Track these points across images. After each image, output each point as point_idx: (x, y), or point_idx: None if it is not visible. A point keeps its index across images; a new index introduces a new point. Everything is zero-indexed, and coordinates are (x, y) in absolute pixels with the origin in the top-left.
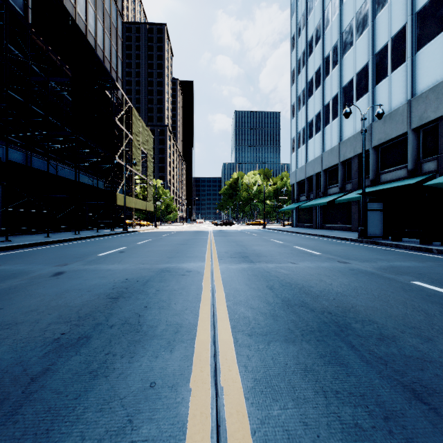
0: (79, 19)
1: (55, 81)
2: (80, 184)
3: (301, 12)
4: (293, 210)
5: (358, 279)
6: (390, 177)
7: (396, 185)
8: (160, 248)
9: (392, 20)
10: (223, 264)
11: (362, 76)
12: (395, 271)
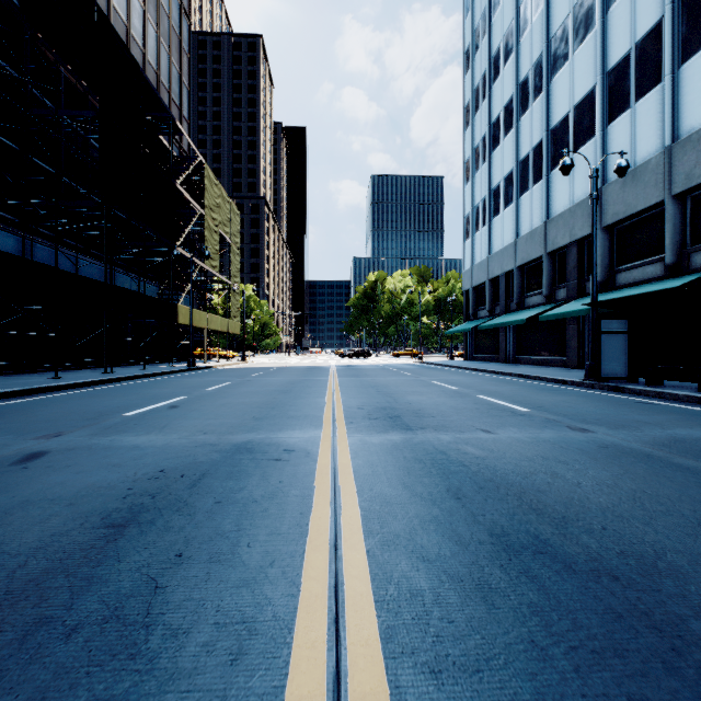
0: (117, 17)
1: (71, 116)
2: (114, 289)
3: (480, 9)
4: (466, 333)
5: (629, 470)
6: (634, 277)
7: (647, 290)
8: (243, 400)
9: (637, 14)
10: (355, 434)
11: (584, 110)
12: (690, 451)
